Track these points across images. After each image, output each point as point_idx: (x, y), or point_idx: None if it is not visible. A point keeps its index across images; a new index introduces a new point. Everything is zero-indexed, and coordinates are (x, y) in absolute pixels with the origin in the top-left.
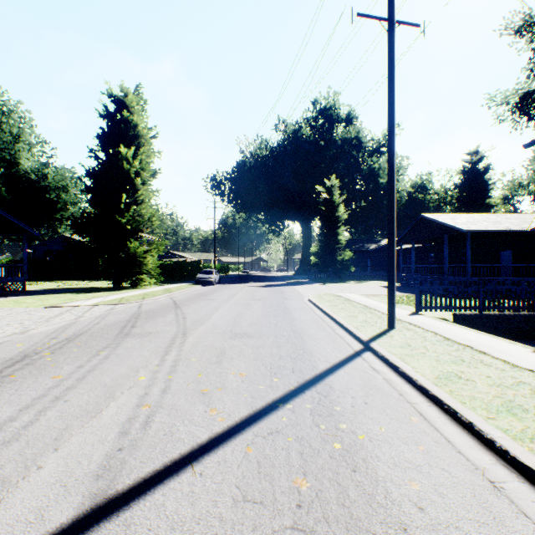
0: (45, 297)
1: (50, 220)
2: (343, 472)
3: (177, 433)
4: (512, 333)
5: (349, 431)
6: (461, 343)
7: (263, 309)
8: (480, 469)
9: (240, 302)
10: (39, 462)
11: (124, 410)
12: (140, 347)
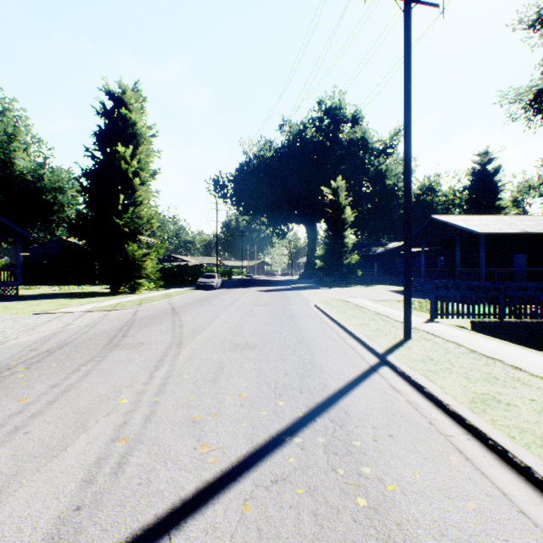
0: (37, 302)
1: (47, 222)
2: None
3: (156, 481)
4: (535, 341)
5: (375, 478)
6: (489, 357)
7: (267, 316)
8: None
9: (242, 308)
10: None
11: (95, 447)
12: (128, 360)
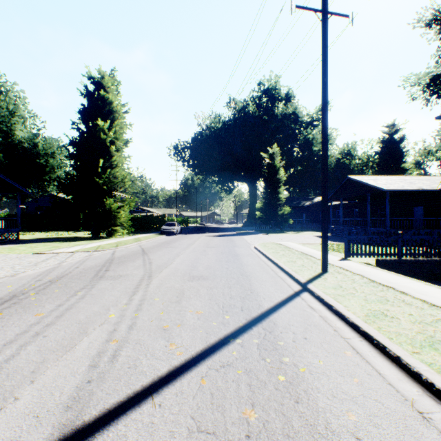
0: (35, 245)
1: (40, 181)
2: (287, 403)
3: (140, 366)
4: (426, 275)
5: (292, 364)
6: (384, 285)
7: (217, 255)
8: (409, 400)
9: (197, 249)
10: (16, 394)
11: (95, 345)
12: (112, 288)
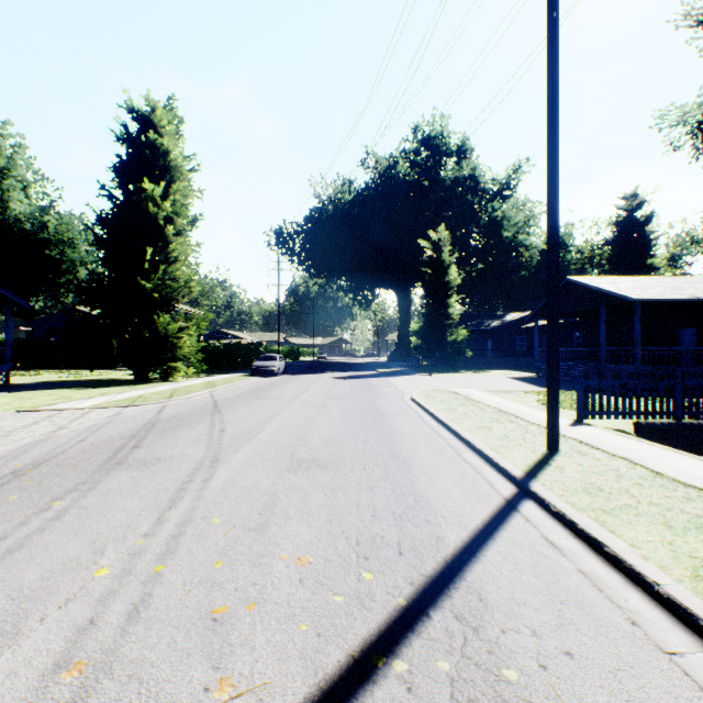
0: (31, 394)
1: (53, 286)
2: None
3: None
4: None
5: None
6: (687, 484)
7: (345, 415)
8: None
9: (311, 402)
10: None
11: (18, 686)
12: (131, 490)
